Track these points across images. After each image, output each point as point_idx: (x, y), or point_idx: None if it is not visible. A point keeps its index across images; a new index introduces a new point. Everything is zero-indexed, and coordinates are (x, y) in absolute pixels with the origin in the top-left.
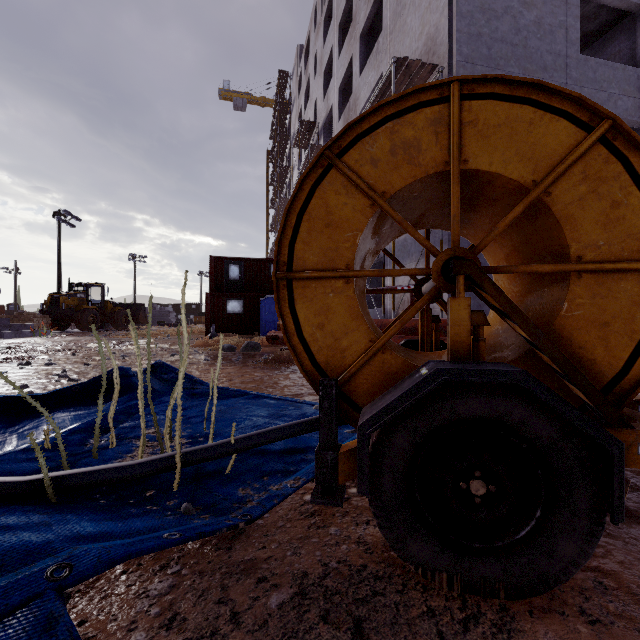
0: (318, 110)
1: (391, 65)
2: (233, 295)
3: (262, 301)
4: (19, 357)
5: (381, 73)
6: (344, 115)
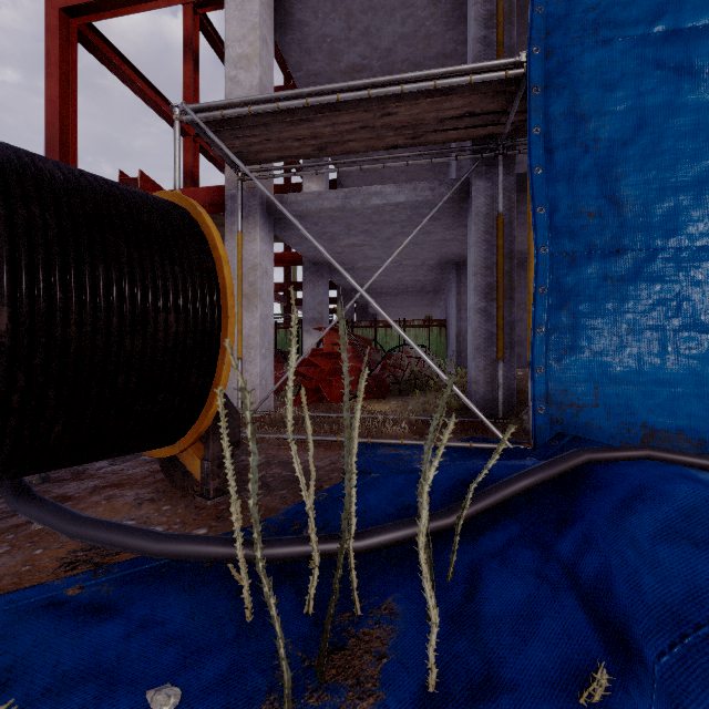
0: None
1: None
2: None
3: None
4: None
5: None
6: None
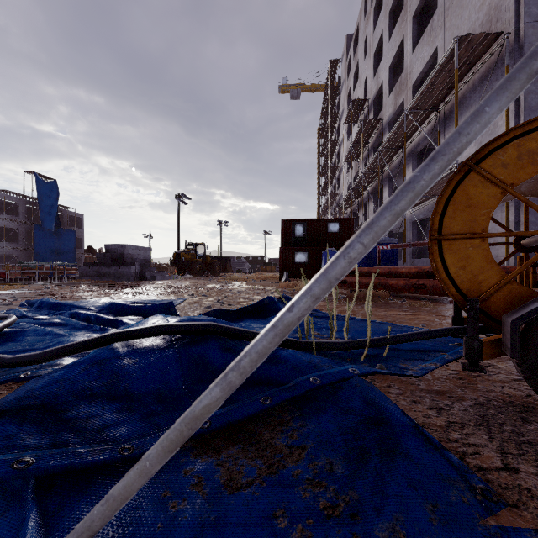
0: (367, 88)
1: (453, 44)
2: (300, 249)
3: (323, 253)
4: (179, 291)
5: (436, 47)
6: (395, 89)
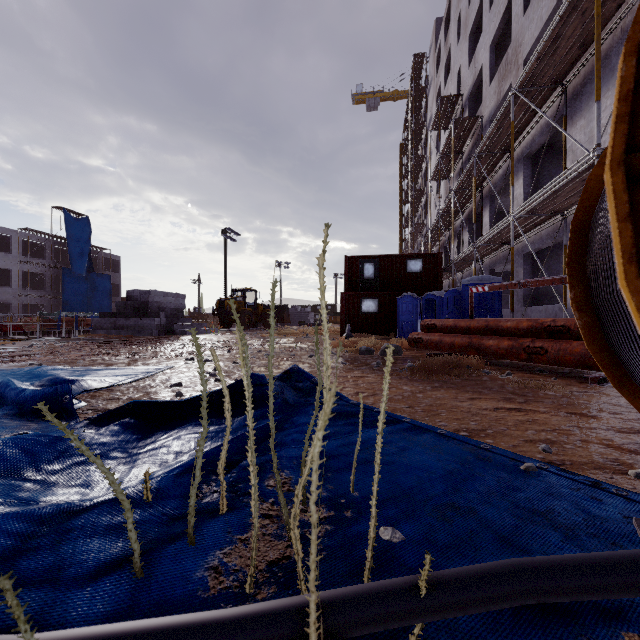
0: (461, 80)
1: None
2: (368, 294)
3: (398, 299)
4: (190, 352)
5: None
6: (499, 73)
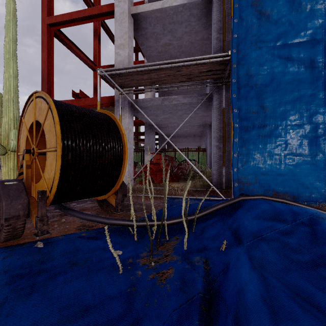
0: None
1: None
2: None
3: None
4: None
5: None
6: None
